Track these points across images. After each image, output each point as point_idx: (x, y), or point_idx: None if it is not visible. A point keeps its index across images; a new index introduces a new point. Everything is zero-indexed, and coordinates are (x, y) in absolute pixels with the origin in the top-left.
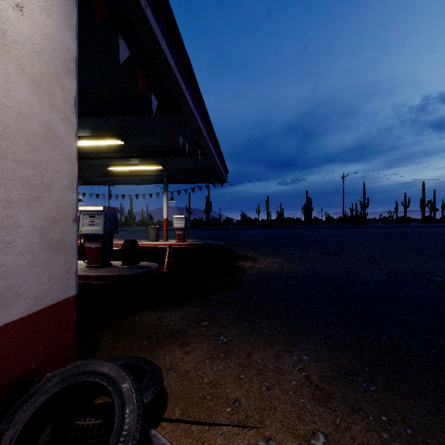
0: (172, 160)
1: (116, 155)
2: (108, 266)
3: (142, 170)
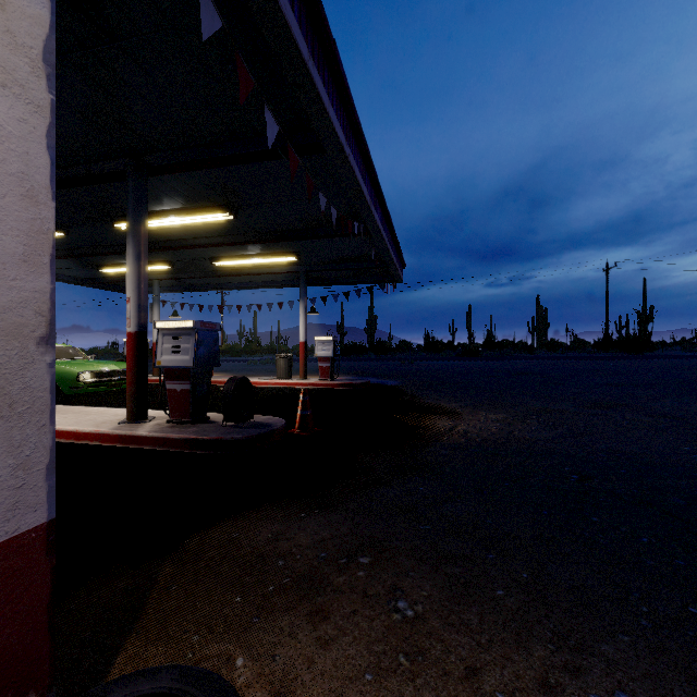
0: (313, 246)
1: (223, 240)
2: (203, 422)
3: (265, 265)
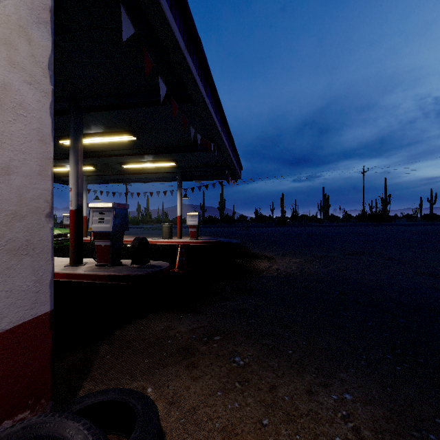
0: (185, 157)
1: (129, 152)
2: (118, 265)
3: (155, 167)
